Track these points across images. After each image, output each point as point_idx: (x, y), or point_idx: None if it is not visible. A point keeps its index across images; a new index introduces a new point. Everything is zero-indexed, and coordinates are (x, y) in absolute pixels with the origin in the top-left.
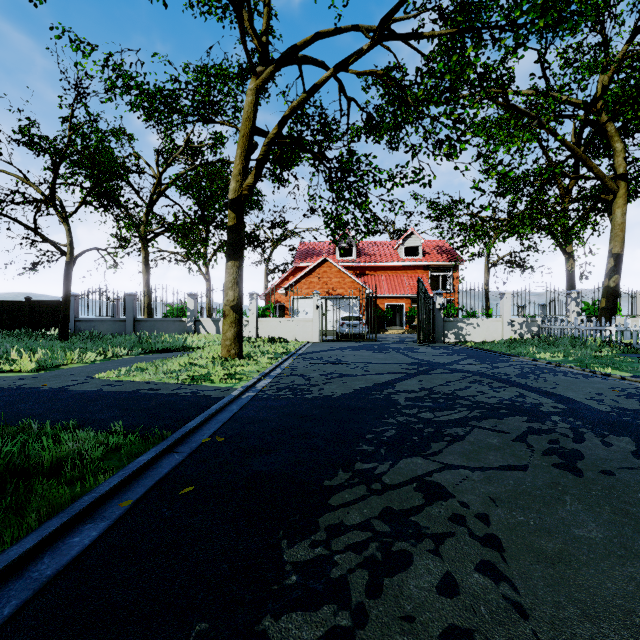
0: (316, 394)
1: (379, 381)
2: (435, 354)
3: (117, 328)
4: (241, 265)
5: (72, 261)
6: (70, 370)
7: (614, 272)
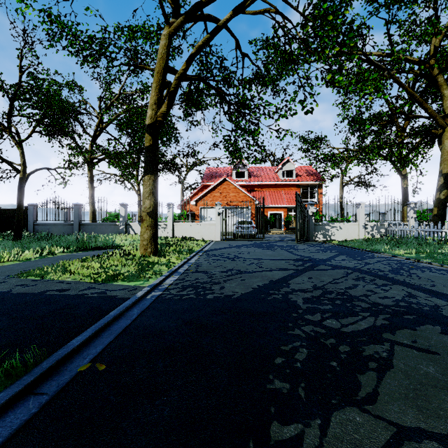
0: (217, 294)
1: (273, 278)
2: (312, 251)
3: (66, 230)
4: (156, 179)
5: (25, 177)
6: (0, 268)
7: (444, 187)
